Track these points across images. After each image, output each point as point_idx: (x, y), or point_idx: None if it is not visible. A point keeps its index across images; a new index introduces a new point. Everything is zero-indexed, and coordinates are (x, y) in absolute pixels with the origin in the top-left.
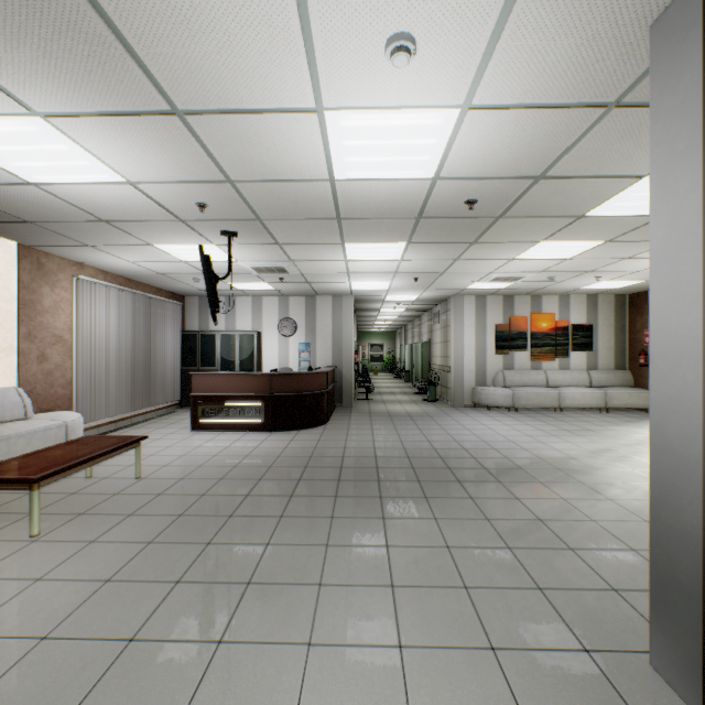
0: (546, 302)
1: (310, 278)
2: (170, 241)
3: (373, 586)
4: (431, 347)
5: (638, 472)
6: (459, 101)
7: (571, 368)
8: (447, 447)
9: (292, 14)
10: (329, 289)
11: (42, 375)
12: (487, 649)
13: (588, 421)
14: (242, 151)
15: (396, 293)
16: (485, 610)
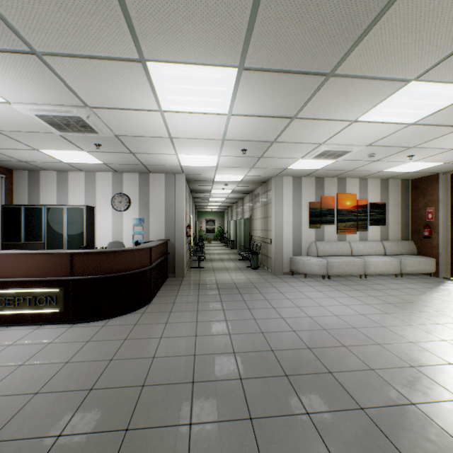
0: (350, 184)
1: (130, 145)
2: None
3: None
4: (252, 222)
5: None
6: None
7: (368, 239)
8: (288, 346)
9: None
10: (159, 164)
11: None
12: None
13: (398, 289)
14: None
15: (224, 172)
16: None
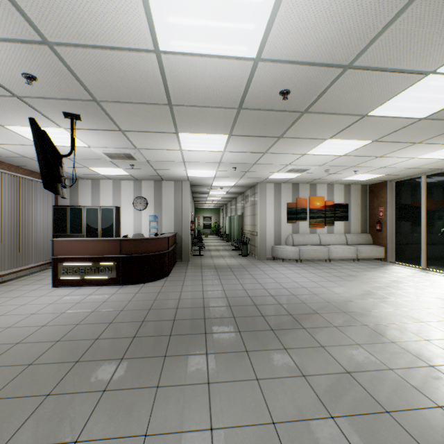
0: (319, 188)
1: (155, 165)
2: (18, 122)
3: None
4: (243, 218)
5: (399, 311)
6: None
7: (334, 232)
8: (259, 295)
9: None
10: (171, 175)
11: None
12: None
13: (349, 268)
14: None
15: (220, 180)
16: None
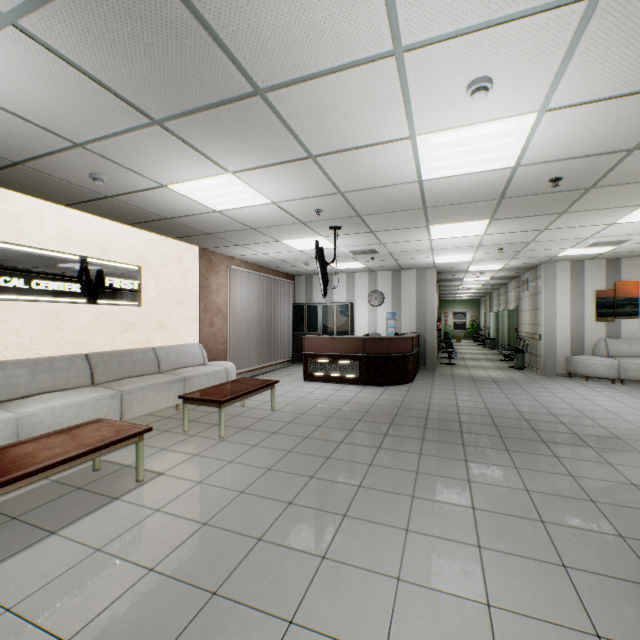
0: None
1: (396, 256)
2: (291, 237)
3: (456, 505)
4: (518, 315)
5: None
6: (535, 108)
7: None
8: (533, 411)
9: (395, 87)
10: (413, 263)
11: (211, 335)
12: (558, 565)
13: None
14: (352, 172)
15: (479, 264)
16: (559, 540)
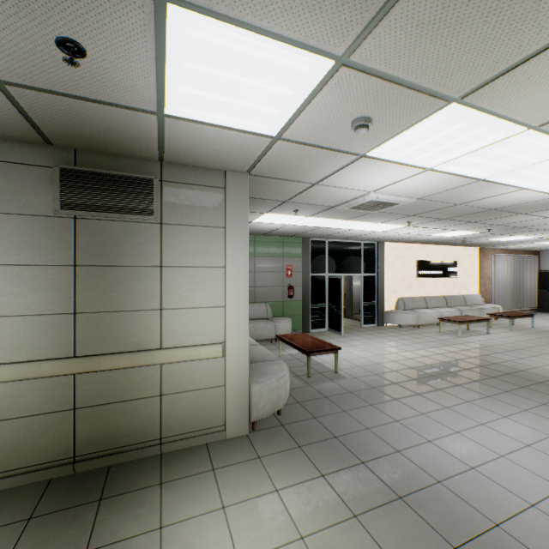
0: None
1: None
2: (542, 242)
3: None
4: None
5: None
6: None
7: None
8: None
9: None
10: None
11: (483, 291)
12: None
13: None
14: None
15: None
16: None
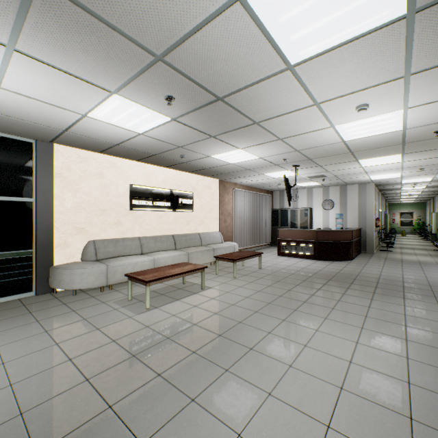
0: None
1: (340, 177)
2: (270, 172)
3: (356, 314)
4: None
5: None
6: (400, 108)
7: None
8: None
9: (318, 113)
10: (355, 181)
11: (225, 227)
12: (403, 339)
13: None
14: (302, 142)
15: (409, 178)
16: (410, 332)
